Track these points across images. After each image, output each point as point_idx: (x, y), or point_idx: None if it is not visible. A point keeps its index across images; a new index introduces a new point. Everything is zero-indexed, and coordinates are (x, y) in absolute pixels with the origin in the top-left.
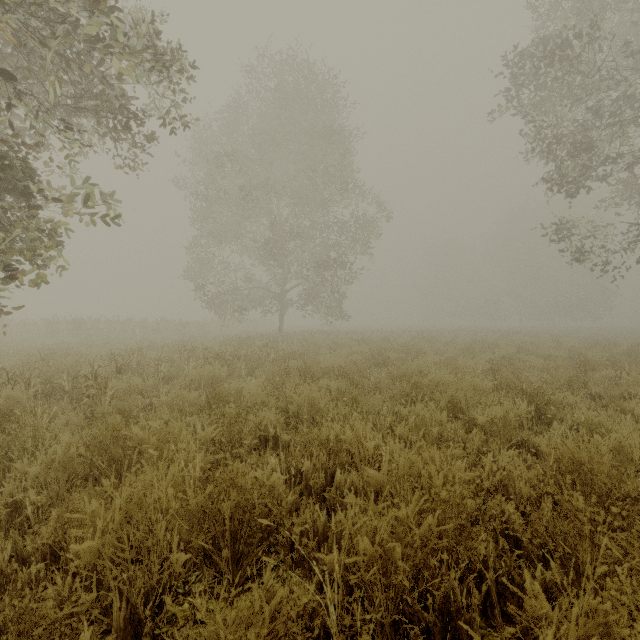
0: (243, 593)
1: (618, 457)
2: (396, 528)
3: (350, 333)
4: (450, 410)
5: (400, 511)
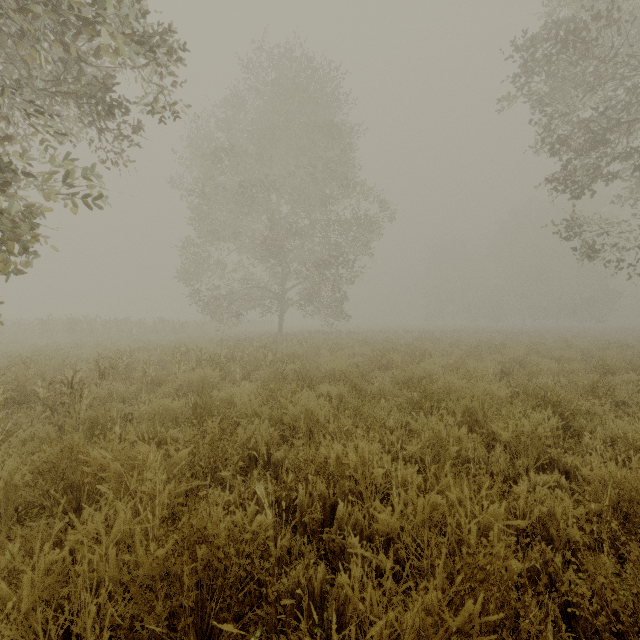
0: None
1: None
2: (423, 621)
3: (351, 333)
4: (465, 422)
5: (428, 596)
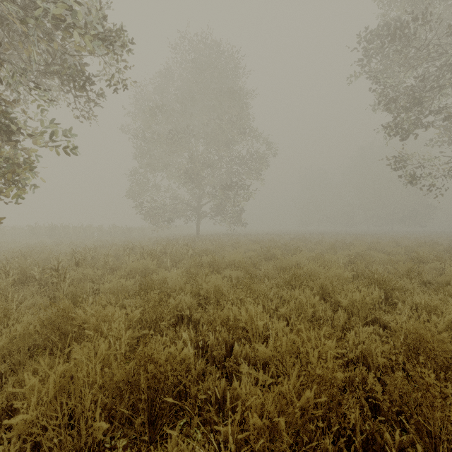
0: (157, 448)
1: (450, 333)
2: (280, 401)
3: (247, 235)
4: (320, 294)
5: (284, 387)
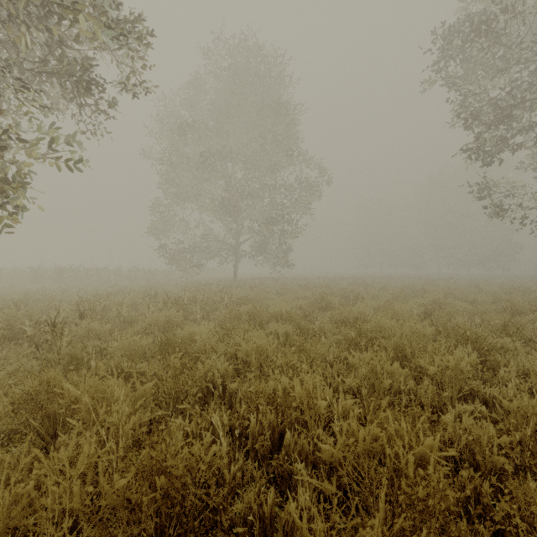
0: None
1: None
2: None
3: (295, 280)
4: (395, 357)
5: (374, 532)
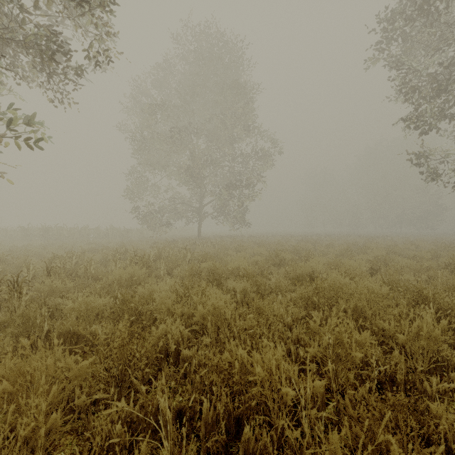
0: None
1: None
2: None
3: (251, 237)
4: (355, 318)
5: None
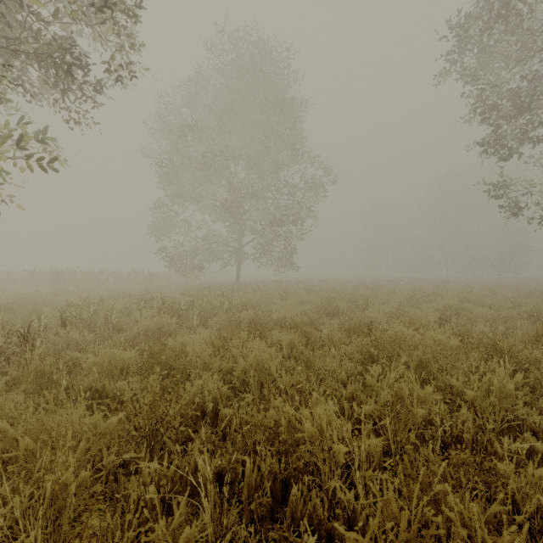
0: None
1: None
2: None
3: (300, 283)
4: (419, 373)
5: None
